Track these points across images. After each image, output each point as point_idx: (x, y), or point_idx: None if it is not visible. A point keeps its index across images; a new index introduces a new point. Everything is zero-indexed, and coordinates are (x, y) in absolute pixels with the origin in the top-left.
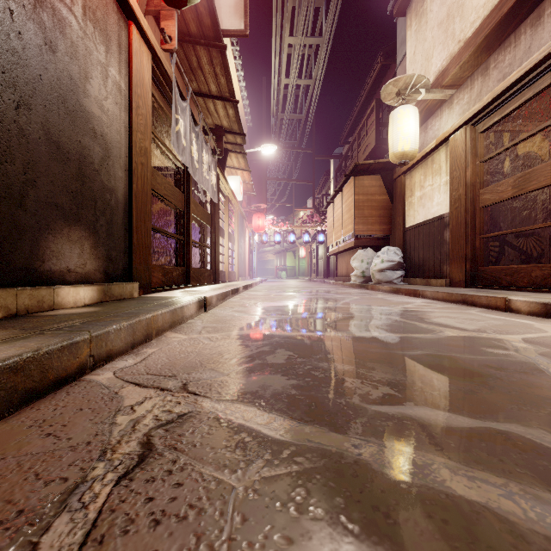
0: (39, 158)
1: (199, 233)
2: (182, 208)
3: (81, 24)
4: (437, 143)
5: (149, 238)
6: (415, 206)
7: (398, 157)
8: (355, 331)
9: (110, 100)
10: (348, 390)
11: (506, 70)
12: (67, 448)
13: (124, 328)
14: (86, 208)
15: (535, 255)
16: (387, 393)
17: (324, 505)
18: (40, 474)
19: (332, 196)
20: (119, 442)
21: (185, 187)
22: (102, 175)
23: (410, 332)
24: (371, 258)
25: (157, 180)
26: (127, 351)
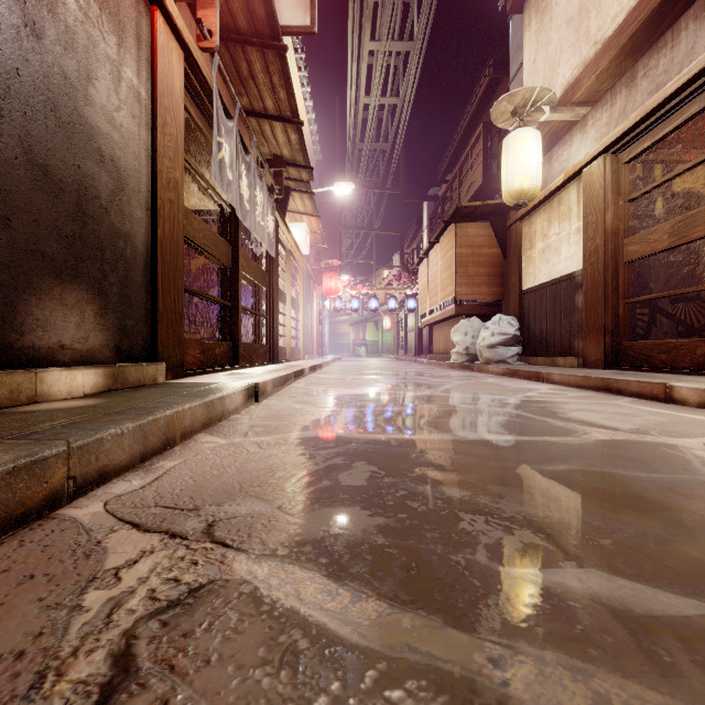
0: (15, 187)
1: (252, 297)
2: (229, 264)
3: (80, 3)
4: (566, 178)
5: (181, 302)
6: (536, 261)
7: (514, 196)
8: (464, 433)
9: (125, 112)
10: (466, 536)
11: (660, 78)
12: None
13: (129, 432)
14: (88, 260)
15: (696, 326)
16: (530, 541)
17: None
18: None
19: (426, 250)
20: (75, 651)
21: (232, 235)
22: (112, 214)
23: (542, 434)
24: (478, 330)
25: (193, 225)
26: (134, 466)
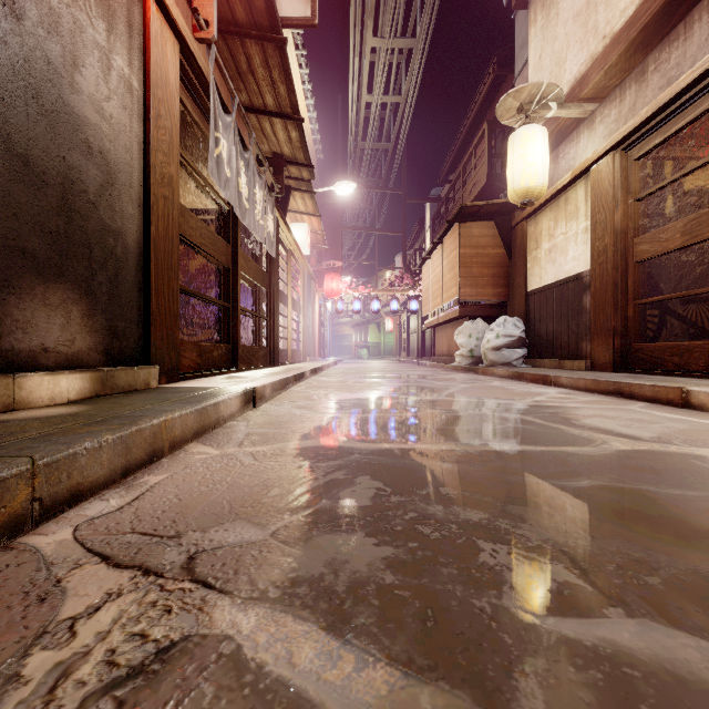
0: None
1: (251, 299)
2: (227, 264)
3: None
4: (574, 176)
5: (176, 303)
6: (542, 262)
7: (520, 195)
8: (474, 442)
9: (115, 102)
10: (489, 573)
11: (672, 72)
12: None
13: (108, 445)
14: (75, 258)
15: (707, 327)
16: (564, 580)
17: None
18: None
19: (429, 250)
20: None
21: (231, 234)
22: (101, 210)
23: (558, 444)
24: (482, 332)
25: (189, 223)
26: (115, 482)
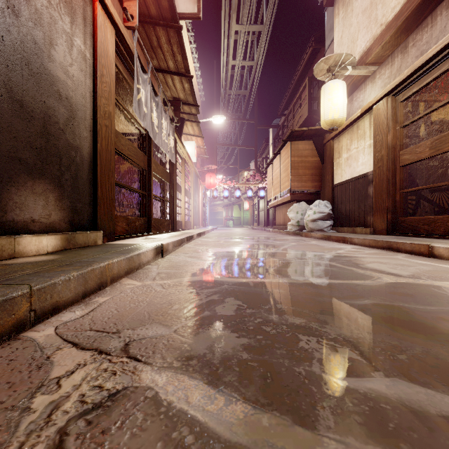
0: (0, 115)
1: (159, 189)
2: (144, 167)
3: None
4: (362, 112)
5: (113, 191)
6: (342, 166)
7: (328, 124)
8: (298, 278)
9: (75, 67)
10: (305, 353)
11: (424, 47)
12: None
13: (74, 278)
14: (51, 164)
15: (446, 207)
16: (349, 357)
17: None
18: None
19: (272, 158)
20: (20, 446)
21: (147, 149)
22: (67, 134)
23: (350, 278)
24: (305, 210)
25: (121, 142)
26: (78, 301)
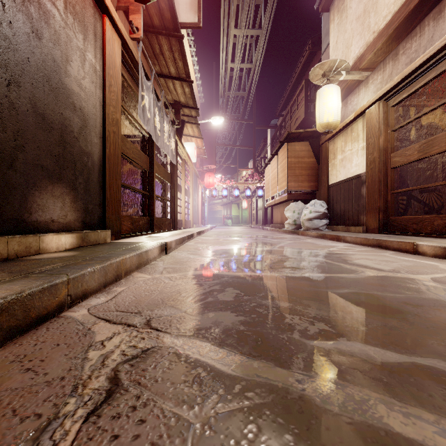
0: (27, 127)
1: (161, 189)
2: (147, 169)
3: (63, 16)
4: (356, 115)
5: (120, 193)
6: (337, 167)
7: (323, 126)
8: (290, 272)
9: (87, 79)
10: (288, 326)
11: (413, 55)
12: (43, 383)
13: (97, 270)
14: (67, 169)
15: (435, 207)
16: (323, 328)
17: (274, 443)
18: (17, 410)
19: (269, 159)
20: (89, 377)
21: (149, 151)
22: (80, 141)
23: (336, 272)
24: (301, 209)
25: (126, 145)
26: (100, 290)
